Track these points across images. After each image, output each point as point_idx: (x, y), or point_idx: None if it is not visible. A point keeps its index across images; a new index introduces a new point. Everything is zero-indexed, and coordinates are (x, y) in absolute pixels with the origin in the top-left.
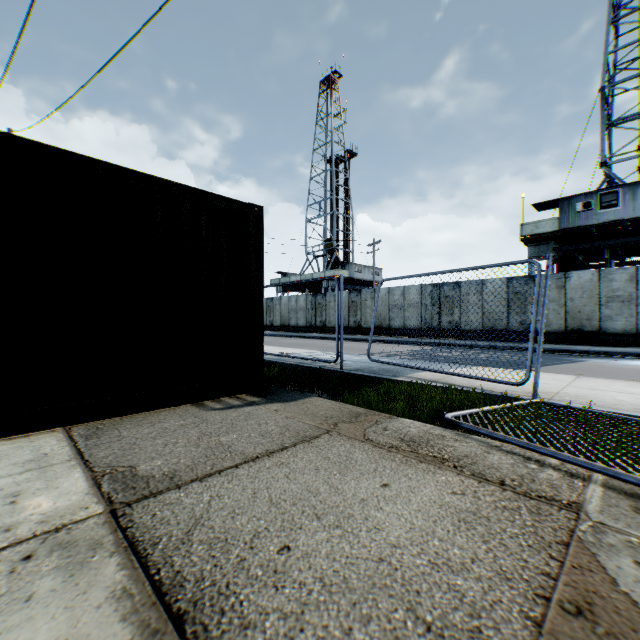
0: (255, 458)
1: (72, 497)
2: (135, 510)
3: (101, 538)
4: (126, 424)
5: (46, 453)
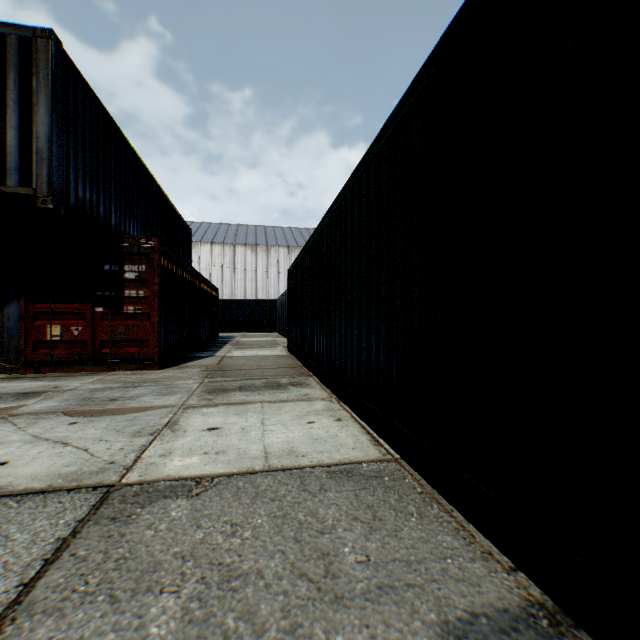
0: (1, 621)
1: (174, 470)
2: (91, 494)
3: (81, 481)
4: (384, 495)
5: (307, 455)
